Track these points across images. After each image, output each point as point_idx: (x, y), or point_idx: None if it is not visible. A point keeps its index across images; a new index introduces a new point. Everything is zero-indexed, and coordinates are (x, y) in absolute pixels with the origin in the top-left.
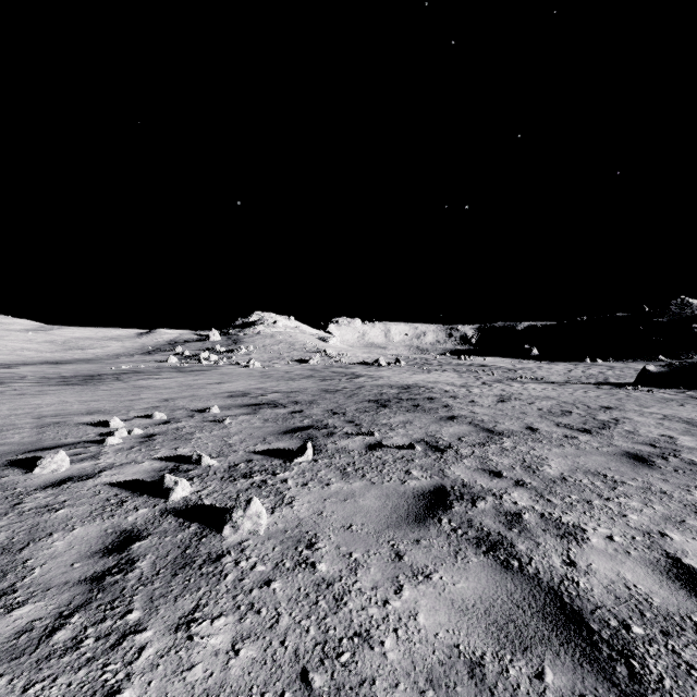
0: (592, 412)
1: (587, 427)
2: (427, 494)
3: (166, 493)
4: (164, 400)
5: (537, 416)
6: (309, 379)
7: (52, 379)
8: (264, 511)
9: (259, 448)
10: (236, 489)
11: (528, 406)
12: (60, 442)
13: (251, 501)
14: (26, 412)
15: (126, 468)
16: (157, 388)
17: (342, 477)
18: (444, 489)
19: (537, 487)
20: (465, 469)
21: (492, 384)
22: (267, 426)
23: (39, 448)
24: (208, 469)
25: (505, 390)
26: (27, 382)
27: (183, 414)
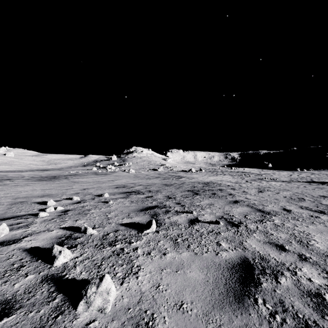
0: (317, 199)
1: (320, 209)
2: (237, 267)
3: (52, 260)
4: (83, 189)
5: (285, 201)
6: (157, 178)
7: (35, 178)
8: (112, 287)
9: (124, 221)
10: (102, 256)
11: (277, 195)
12: (15, 214)
13: (102, 279)
14: (12, 195)
15: (40, 235)
16: (82, 182)
17: (174, 247)
18: (248, 262)
19: (318, 262)
20: (257, 242)
21: (251, 182)
22: (132, 205)
23: (1, 218)
24: (89, 237)
25: (260, 185)
26: (23, 179)
27: (89, 197)
